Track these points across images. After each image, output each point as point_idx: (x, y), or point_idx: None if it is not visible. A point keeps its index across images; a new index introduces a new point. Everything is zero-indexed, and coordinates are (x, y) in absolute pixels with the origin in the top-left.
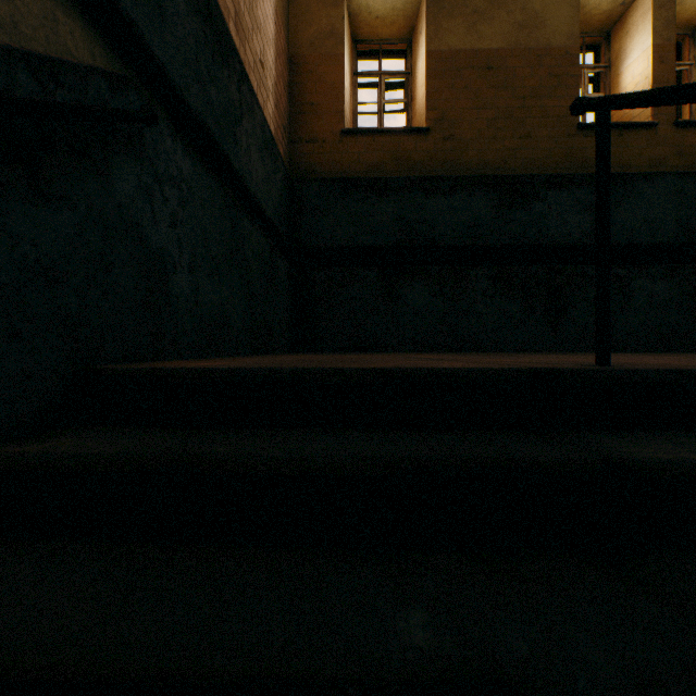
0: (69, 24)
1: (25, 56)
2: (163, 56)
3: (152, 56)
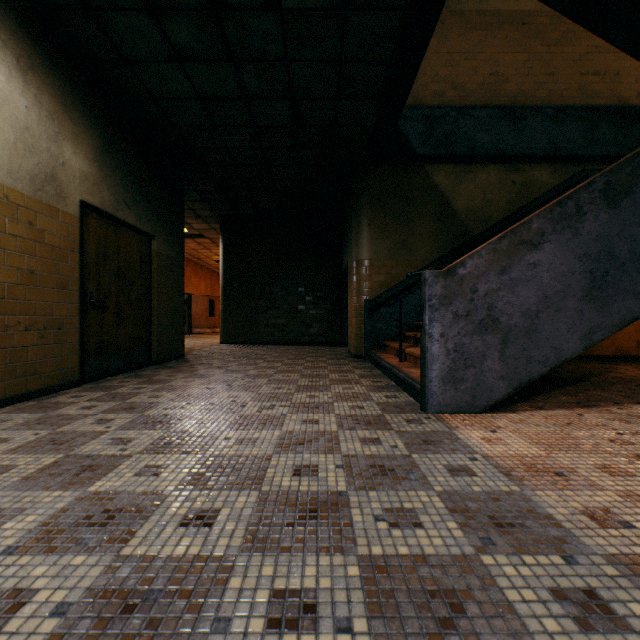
0: (571, 168)
1: (560, 184)
2: (597, 153)
3: (592, 157)
